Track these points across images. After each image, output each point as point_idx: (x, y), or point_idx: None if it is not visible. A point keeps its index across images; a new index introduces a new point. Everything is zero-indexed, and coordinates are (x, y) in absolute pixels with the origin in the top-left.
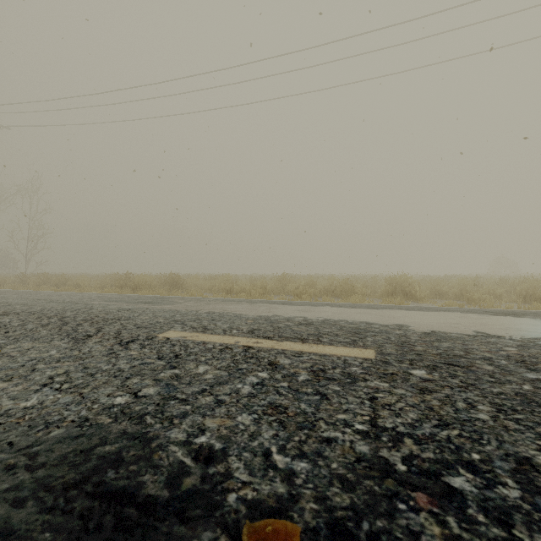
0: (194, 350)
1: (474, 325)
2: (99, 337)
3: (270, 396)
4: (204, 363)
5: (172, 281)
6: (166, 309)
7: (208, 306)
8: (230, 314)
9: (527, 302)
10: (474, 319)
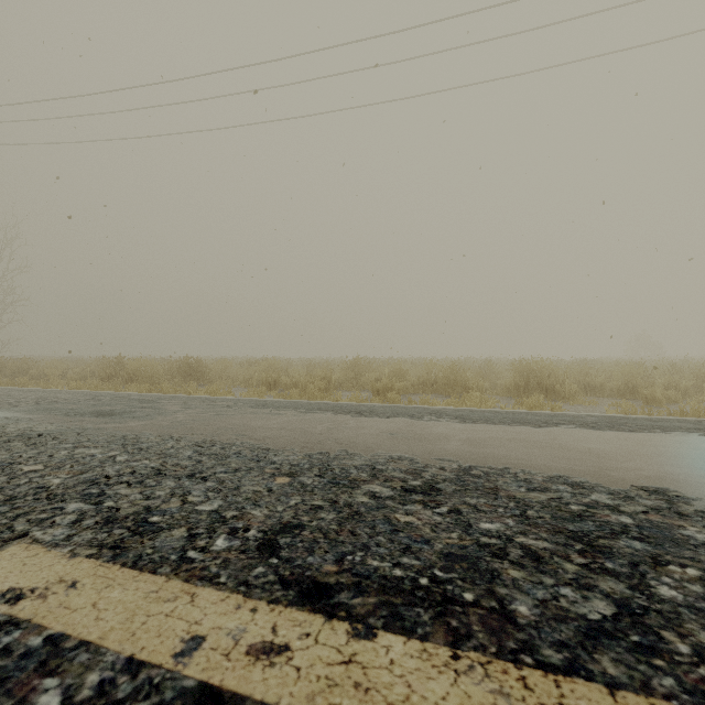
0: None
1: None
2: None
3: None
4: None
5: (189, 370)
6: (117, 435)
7: (214, 422)
8: (244, 451)
9: None
10: None
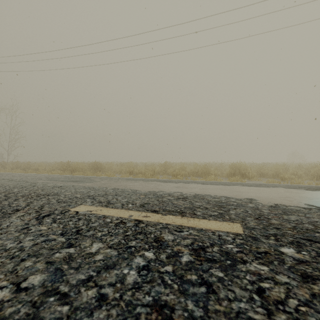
0: (94, 224)
1: (302, 198)
2: (24, 211)
3: (154, 288)
4: (99, 240)
5: (96, 167)
6: (85, 186)
7: (115, 184)
8: (129, 190)
9: (318, 179)
10: (298, 194)
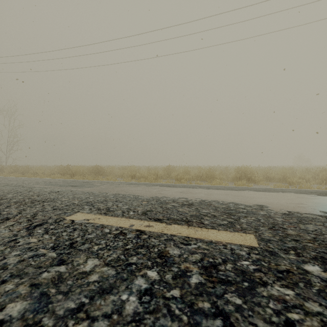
0: (91, 236)
1: (315, 205)
2: (14, 220)
3: (159, 321)
4: (95, 256)
5: (97, 170)
6: (84, 191)
7: (116, 188)
8: (130, 196)
9: None
10: (311, 199)
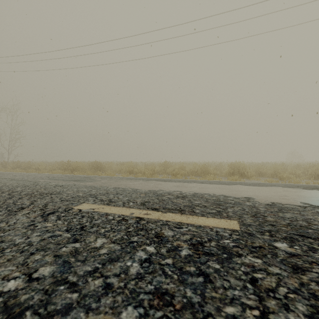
0: (98, 221)
1: (298, 197)
2: (29, 209)
3: (156, 278)
4: (103, 236)
5: (96, 166)
6: (87, 185)
7: (116, 183)
8: (129, 189)
9: (316, 179)
10: (295, 193)
